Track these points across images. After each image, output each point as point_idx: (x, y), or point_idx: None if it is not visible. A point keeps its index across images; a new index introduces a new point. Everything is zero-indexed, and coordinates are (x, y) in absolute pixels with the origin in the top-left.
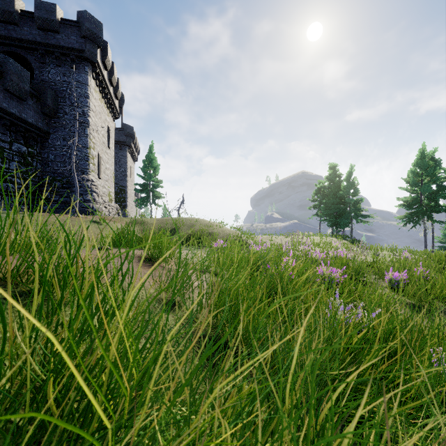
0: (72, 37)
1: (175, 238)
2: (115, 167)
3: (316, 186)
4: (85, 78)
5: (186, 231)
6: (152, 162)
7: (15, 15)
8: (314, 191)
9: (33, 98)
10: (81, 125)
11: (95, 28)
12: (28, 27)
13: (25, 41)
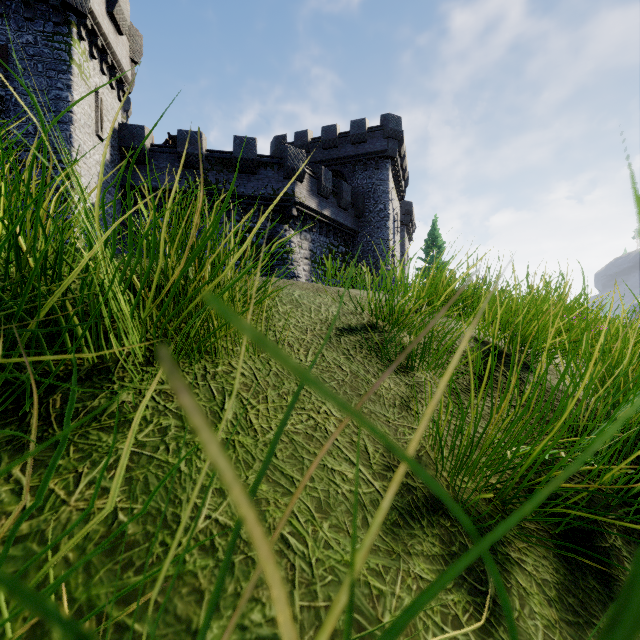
0: (377, 142)
1: None
2: None
3: None
4: (386, 175)
5: None
6: (436, 241)
7: (336, 140)
8: None
9: (350, 206)
10: (383, 220)
11: (396, 126)
12: (344, 146)
13: (342, 158)
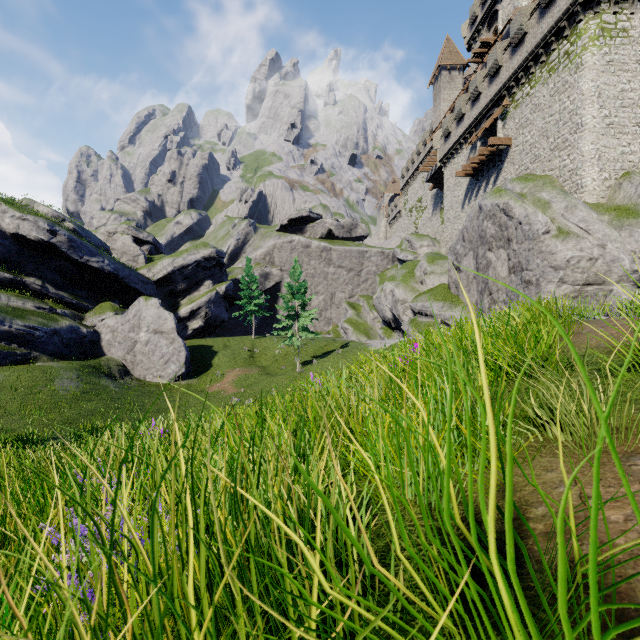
0: None
1: None
2: None
3: None
4: None
5: None
6: None
7: None
8: None
9: None
10: None
11: None
12: None
13: None
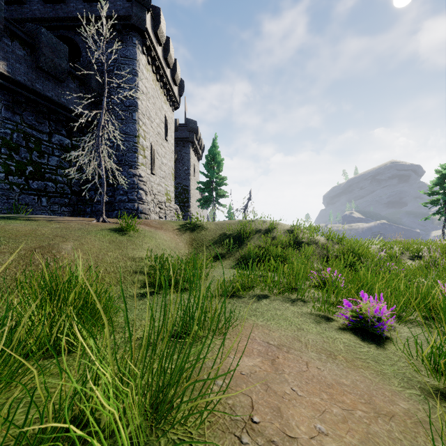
0: (118, 3)
1: (239, 254)
2: (178, 166)
3: (436, 173)
4: (133, 51)
5: (256, 242)
6: (216, 157)
7: None
8: (433, 180)
9: (76, 81)
10: (129, 109)
11: None
12: (74, 2)
13: (71, 19)
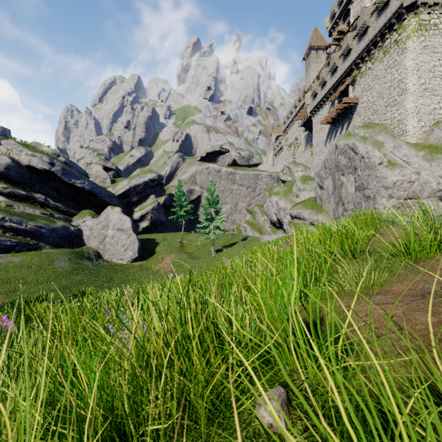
0: None
1: None
2: None
3: None
4: None
5: None
6: None
7: None
8: None
9: None
10: None
11: None
12: None
13: None
